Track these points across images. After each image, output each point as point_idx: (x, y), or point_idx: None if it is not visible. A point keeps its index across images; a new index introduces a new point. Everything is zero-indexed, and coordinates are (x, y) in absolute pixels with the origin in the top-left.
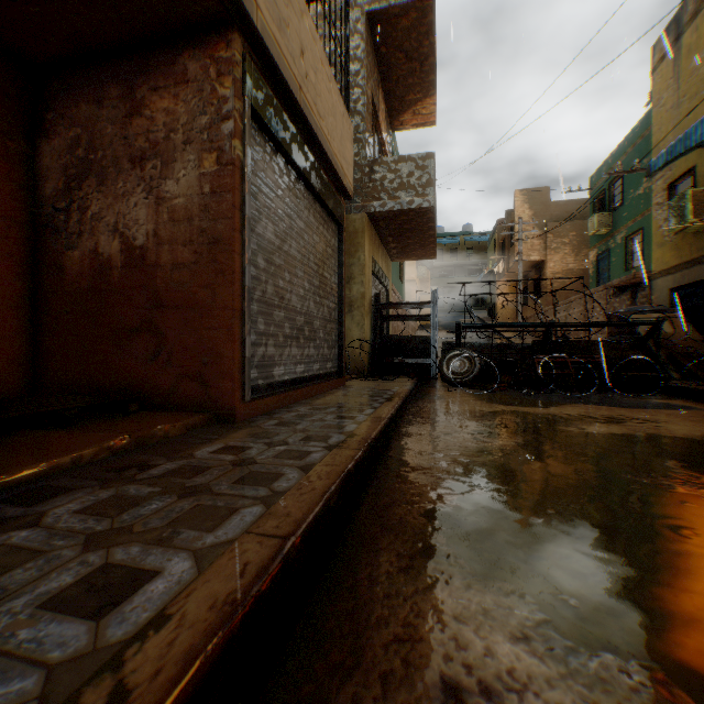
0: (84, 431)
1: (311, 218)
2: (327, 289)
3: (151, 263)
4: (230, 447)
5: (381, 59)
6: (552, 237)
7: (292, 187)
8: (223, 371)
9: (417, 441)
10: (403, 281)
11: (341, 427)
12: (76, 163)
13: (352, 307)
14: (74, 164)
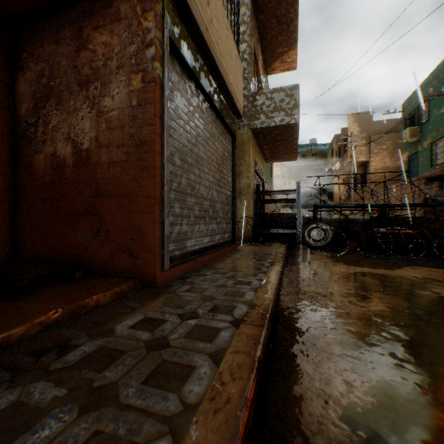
0: (30, 300)
1: (214, 129)
2: (225, 181)
3: (93, 162)
4: (148, 319)
5: (260, 24)
6: (374, 145)
7: (200, 105)
8: (147, 246)
9: (302, 304)
10: (272, 176)
11: (241, 294)
12: (41, 89)
13: (241, 194)
14: (40, 90)
